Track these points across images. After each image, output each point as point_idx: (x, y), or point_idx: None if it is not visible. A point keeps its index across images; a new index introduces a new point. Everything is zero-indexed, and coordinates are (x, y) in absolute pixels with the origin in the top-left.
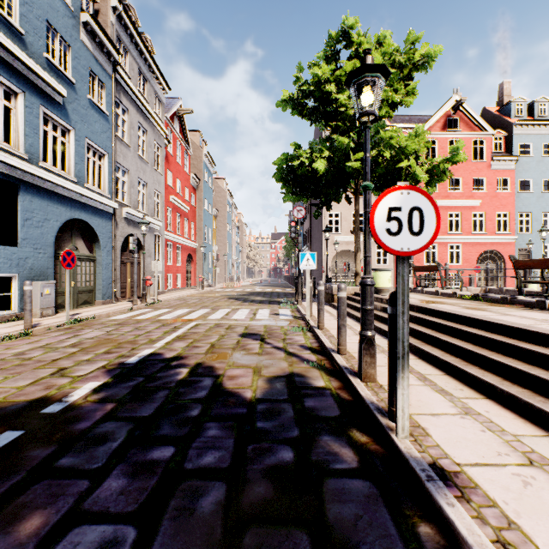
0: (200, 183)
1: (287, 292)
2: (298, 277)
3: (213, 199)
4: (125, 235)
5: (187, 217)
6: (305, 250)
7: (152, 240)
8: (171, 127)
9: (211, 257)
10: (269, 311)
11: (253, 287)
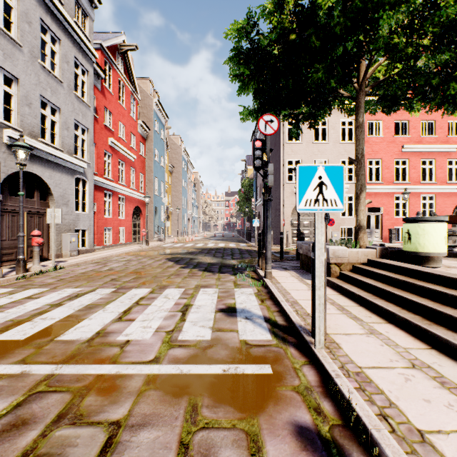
0: (150, 132)
1: (242, 249)
2: (265, 232)
3: (168, 156)
4: (10, 171)
5: (134, 166)
6: (259, 203)
7: (70, 184)
8: (110, 60)
9: (163, 211)
10: (217, 299)
11: (205, 242)
